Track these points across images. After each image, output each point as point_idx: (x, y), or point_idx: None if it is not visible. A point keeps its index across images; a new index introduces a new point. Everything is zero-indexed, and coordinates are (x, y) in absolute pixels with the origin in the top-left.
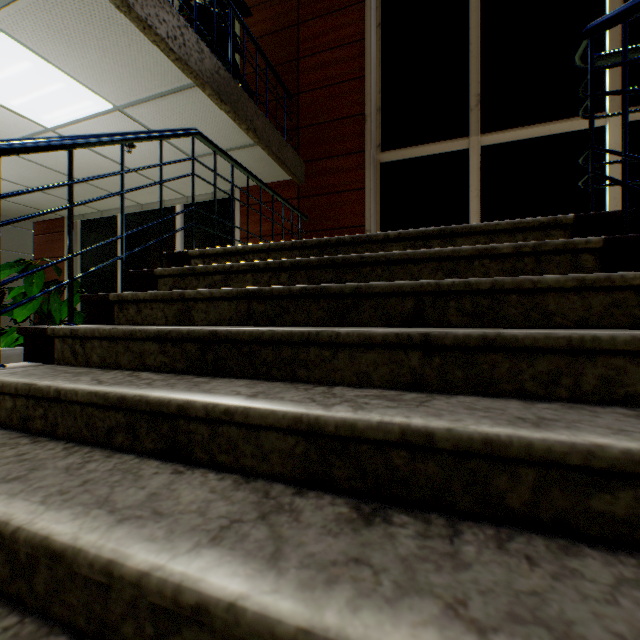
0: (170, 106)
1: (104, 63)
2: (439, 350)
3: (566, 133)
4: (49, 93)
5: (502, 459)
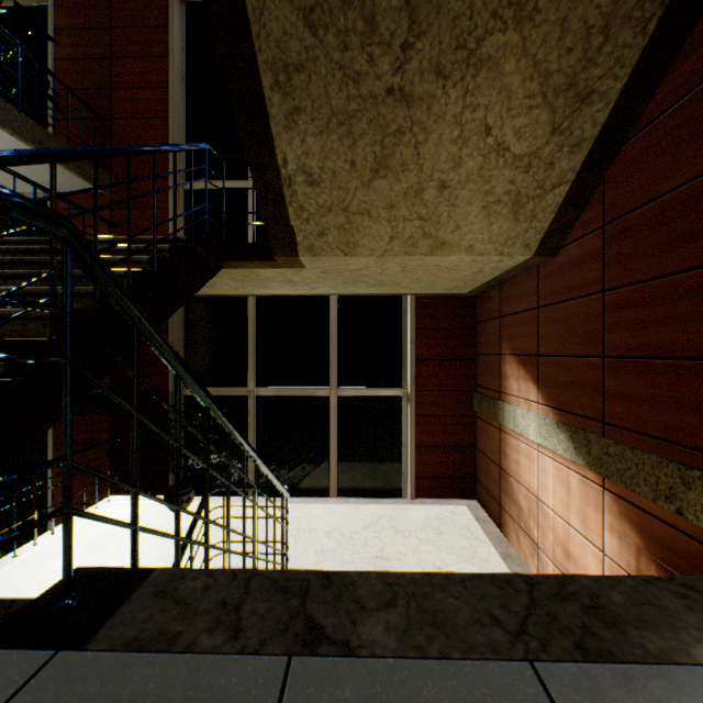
0: None
1: None
2: (48, 279)
3: None
4: None
5: (25, 296)
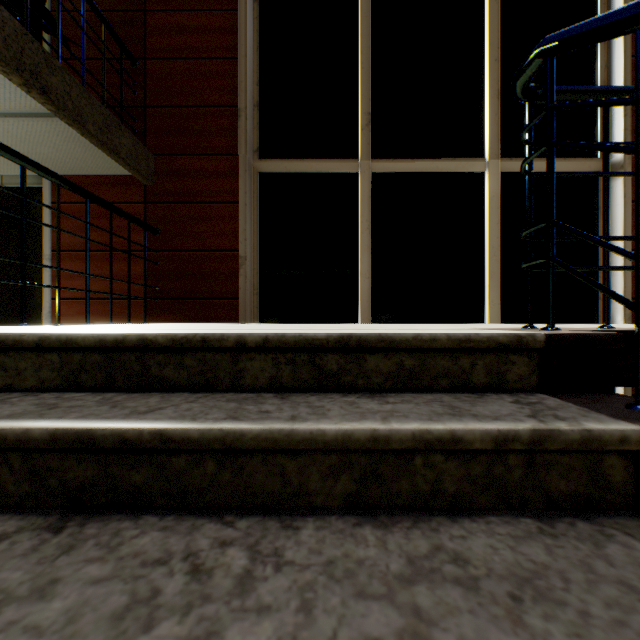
0: None
1: None
2: None
3: (452, 173)
4: None
5: None
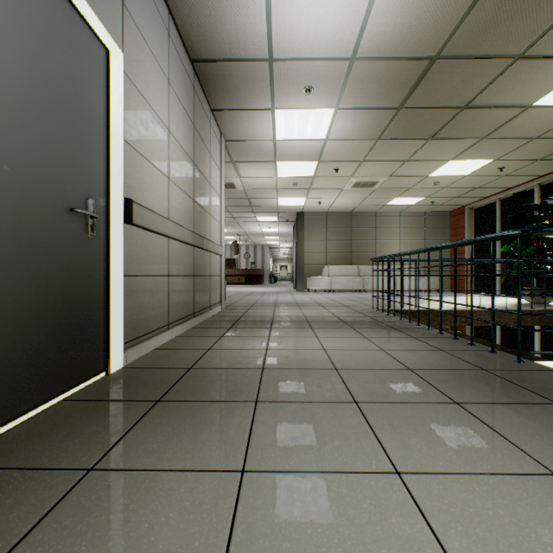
0: None
1: None
2: None
3: None
4: None
5: None
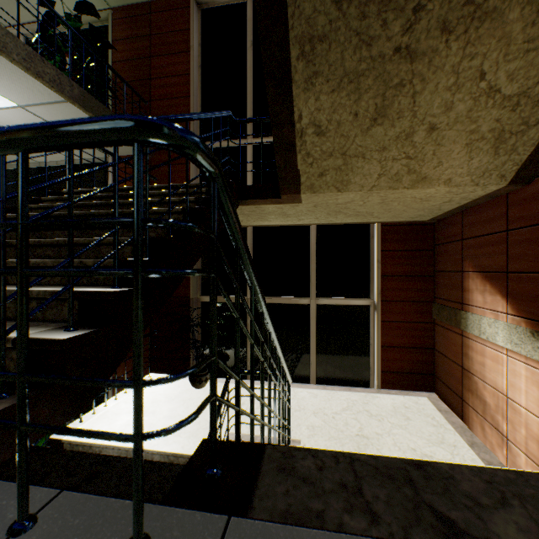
0: (55, 109)
1: (12, 86)
2: (128, 216)
3: None
4: None
5: None
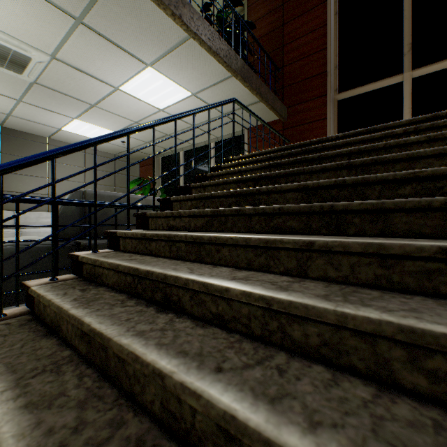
0: (218, 89)
1: (192, 74)
2: (354, 168)
3: None
4: (166, 93)
5: (369, 185)
